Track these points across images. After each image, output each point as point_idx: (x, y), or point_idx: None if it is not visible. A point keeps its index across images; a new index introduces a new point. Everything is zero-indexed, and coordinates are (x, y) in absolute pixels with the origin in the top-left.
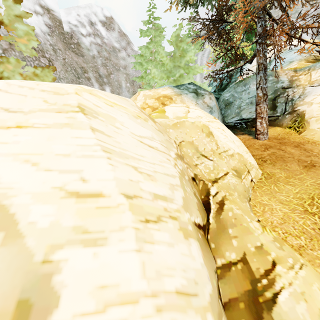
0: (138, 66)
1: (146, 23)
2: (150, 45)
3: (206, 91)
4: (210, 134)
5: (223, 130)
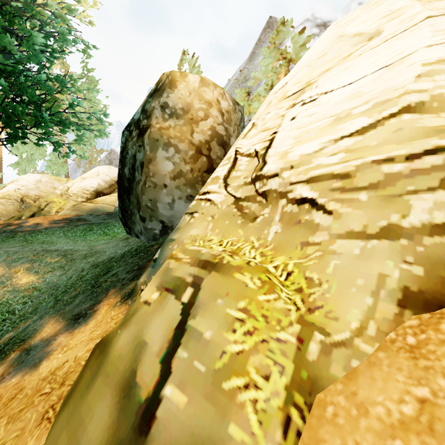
0: None
1: None
2: None
3: None
4: None
5: None
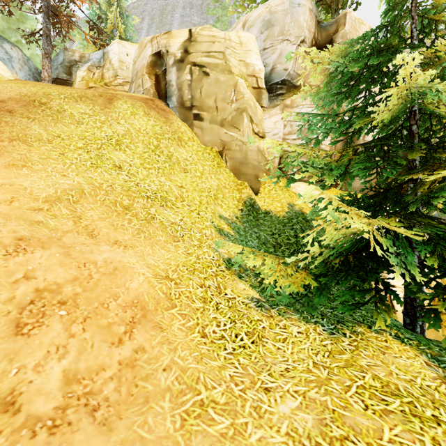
0: None
1: None
2: None
3: (9, 43)
4: None
5: None
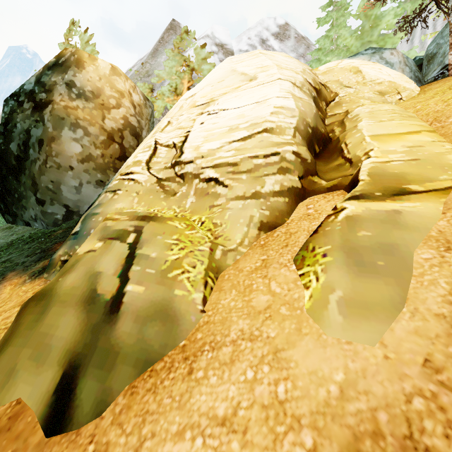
0: (315, 63)
1: (325, 8)
2: (331, 32)
3: (386, 49)
4: (358, 72)
5: (379, 69)
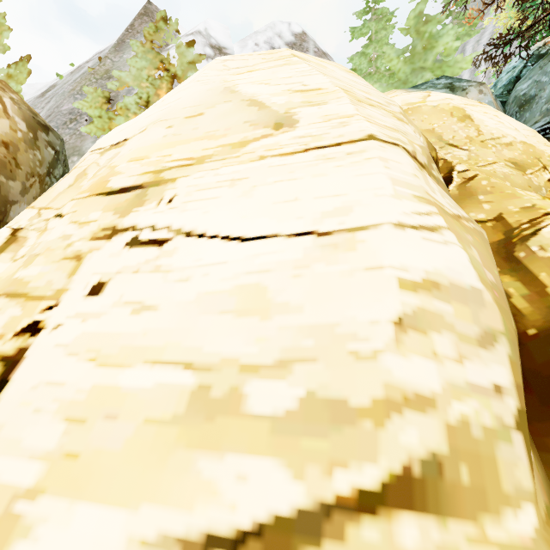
0: None
1: (361, 15)
2: (369, 49)
3: (471, 82)
4: (466, 118)
5: (495, 116)
